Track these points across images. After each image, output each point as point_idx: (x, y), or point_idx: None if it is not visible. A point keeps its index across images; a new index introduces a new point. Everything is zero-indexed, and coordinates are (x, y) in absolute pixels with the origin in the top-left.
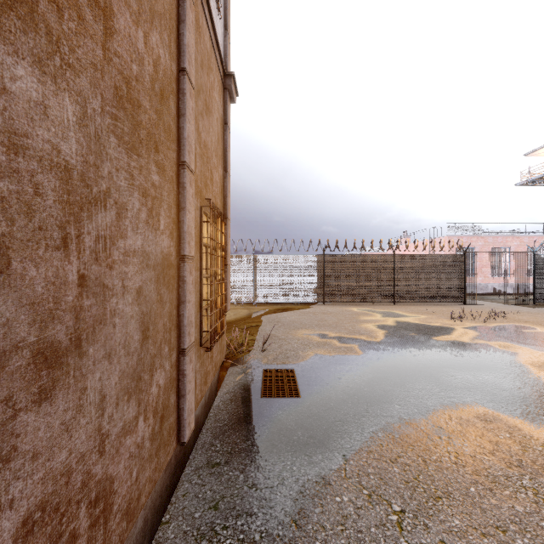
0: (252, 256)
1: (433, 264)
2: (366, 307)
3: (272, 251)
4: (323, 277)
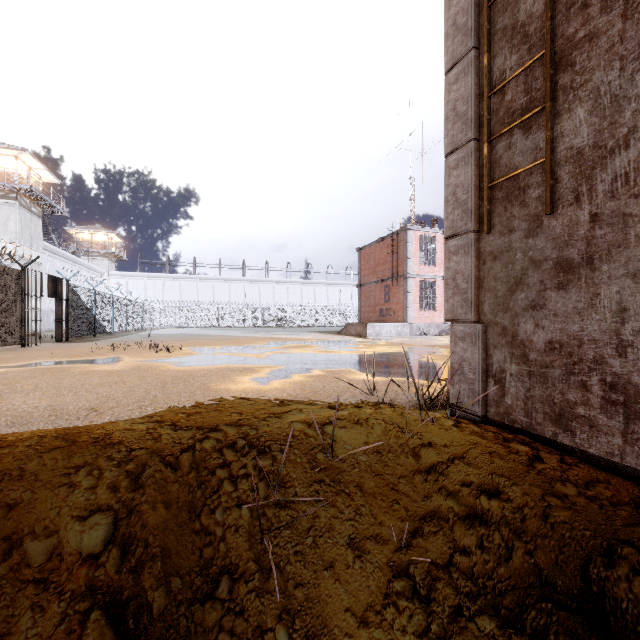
0: None
1: None
2: None
3: None
4: None
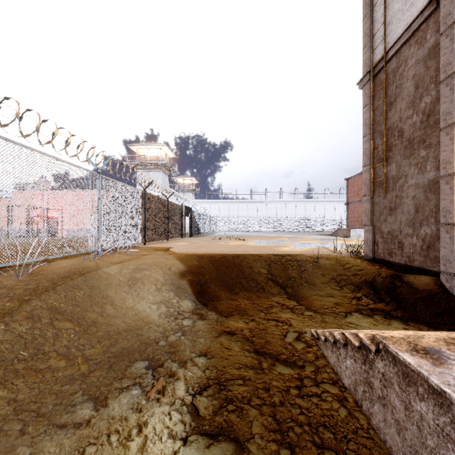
0: (98, 176)
1: (176, 211)
2: (176, 242)
3: (118, 175)
4: (145, 216)
